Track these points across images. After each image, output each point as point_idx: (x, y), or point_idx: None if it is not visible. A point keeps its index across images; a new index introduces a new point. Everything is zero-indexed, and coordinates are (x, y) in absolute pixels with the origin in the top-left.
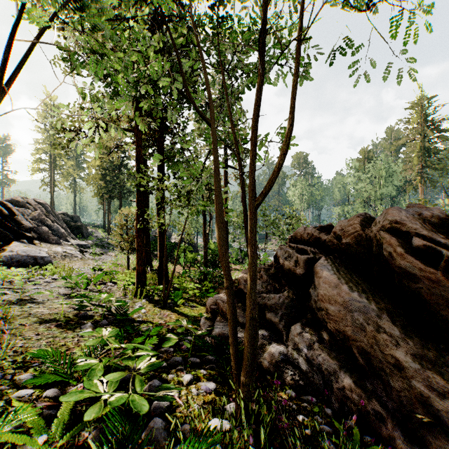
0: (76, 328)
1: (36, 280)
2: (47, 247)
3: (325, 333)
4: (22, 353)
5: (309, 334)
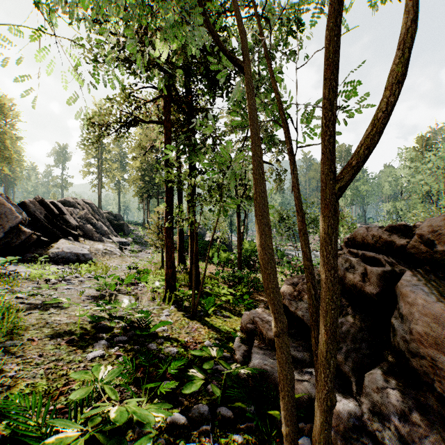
0: (88, 347)
1: (72, 278)
2: (90, 244)
3: (428, 395)
4: (9, 388)
5: (398, 392)
